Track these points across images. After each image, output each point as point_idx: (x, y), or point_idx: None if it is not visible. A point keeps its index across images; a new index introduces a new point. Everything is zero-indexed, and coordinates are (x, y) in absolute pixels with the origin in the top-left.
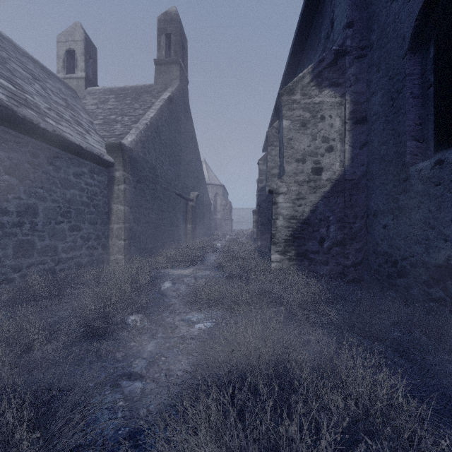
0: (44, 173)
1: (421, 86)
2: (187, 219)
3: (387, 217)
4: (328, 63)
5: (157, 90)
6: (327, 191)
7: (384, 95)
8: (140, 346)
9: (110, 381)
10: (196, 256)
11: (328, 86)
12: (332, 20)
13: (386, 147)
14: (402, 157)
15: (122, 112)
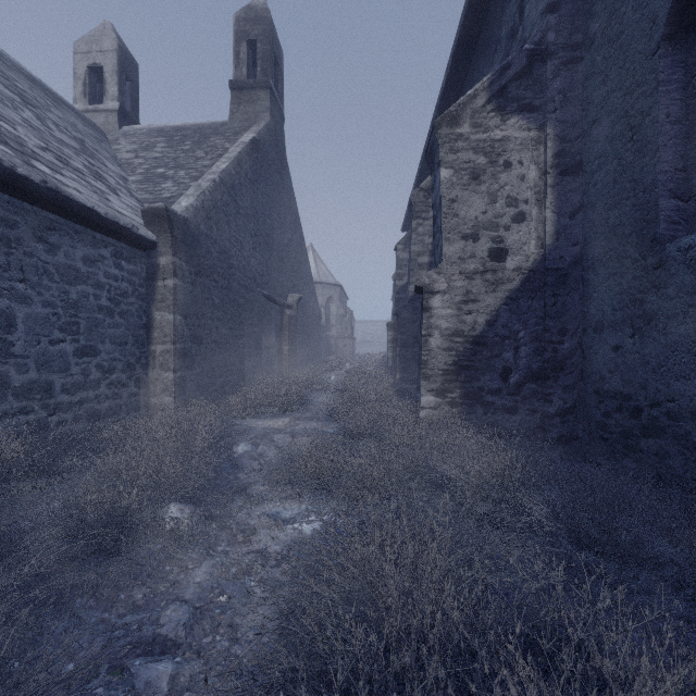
0: (28, 255)
1: (685, 103)
2: (282, 338)
3: (621, 332)
4: (517, 72)
5: (233, 129)
6: (515, 289)
7: (616, 123)
8: (183, 572)
9: (109, 659)
10: (296, 397)
11: (517, 111)
12: (521, 5)
13: (620, 212)
14: (650, 228)
15: (176, 163)
